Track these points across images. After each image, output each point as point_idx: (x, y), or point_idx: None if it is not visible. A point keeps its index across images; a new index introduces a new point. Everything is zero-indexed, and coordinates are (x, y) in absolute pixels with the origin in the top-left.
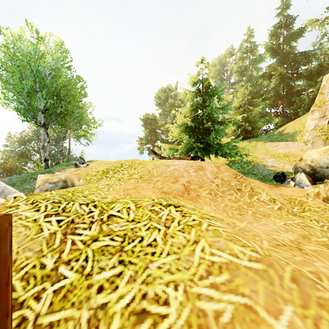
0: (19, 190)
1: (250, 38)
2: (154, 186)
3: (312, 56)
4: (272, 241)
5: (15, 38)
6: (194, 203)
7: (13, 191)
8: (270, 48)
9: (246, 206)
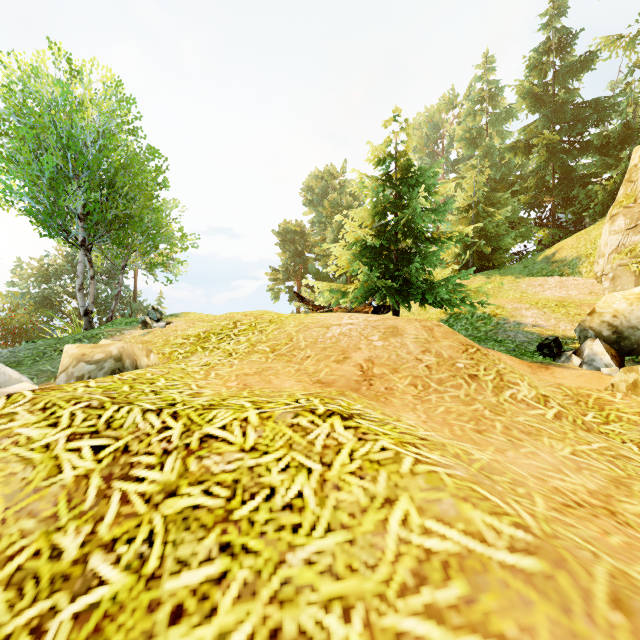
0: (29, 376)
1: (488, 74)
2: (300, 369)
3: (611, 109)
4: (553, 497)
5: (25, 72)
6: (382, 406)
7: (14, 378)
8: (528, 93)
9: (490, 412)
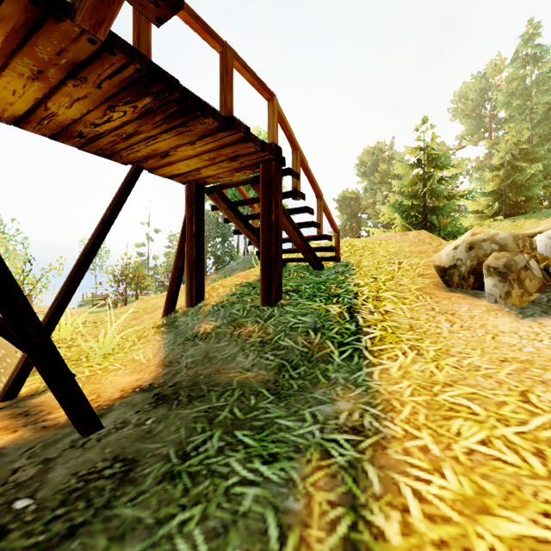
0: None
1: (534, 39)
2: None
3: None
4: None
5: None
6: None
7: None
8: None
9: None
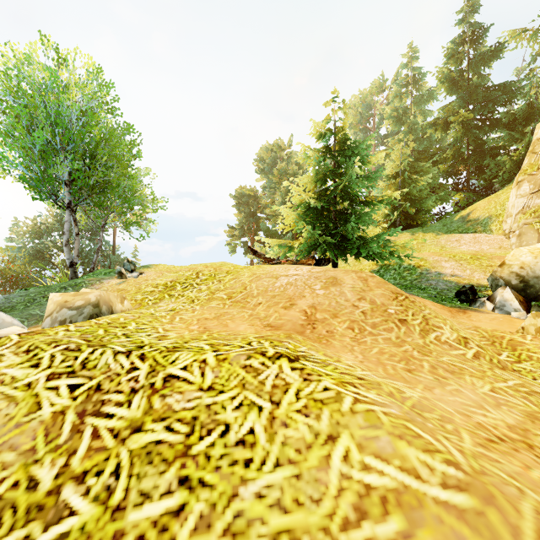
0: (20, 319)
1: (413, 62)
2: (252, 314)
3: (517, 91)
4: (478, 432)
5: (20, 60)
6: (324, 347)
7: (7, 321)
8: (446, 78)
9: (418, 353)
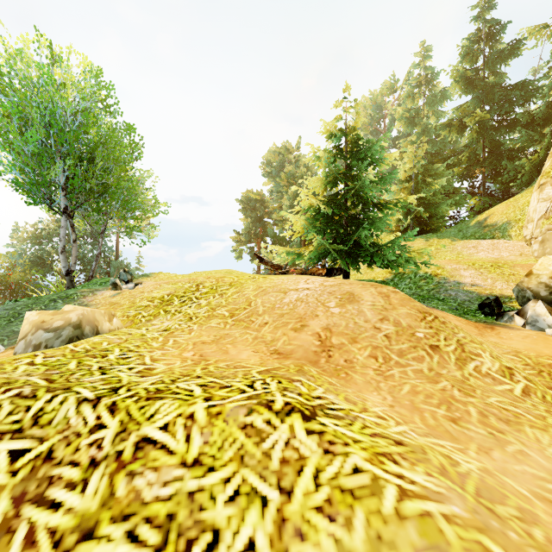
0: (1, 337)
1: (425, 61)
2: (257, 337)
3: (536, 90)
4: None
5: (12, 56)
6: (344, 384)
7: None
8: (461, 77)
9: (459, 392)
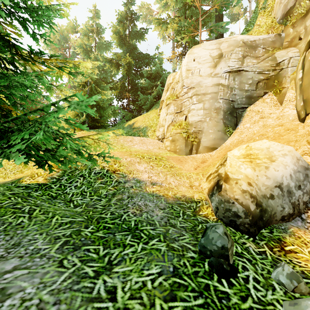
0: None
1: (96, 19)
2: None
3: (152, 60)
4: None
5: None
6: None
7: None
8: (118, 33)
9: None
